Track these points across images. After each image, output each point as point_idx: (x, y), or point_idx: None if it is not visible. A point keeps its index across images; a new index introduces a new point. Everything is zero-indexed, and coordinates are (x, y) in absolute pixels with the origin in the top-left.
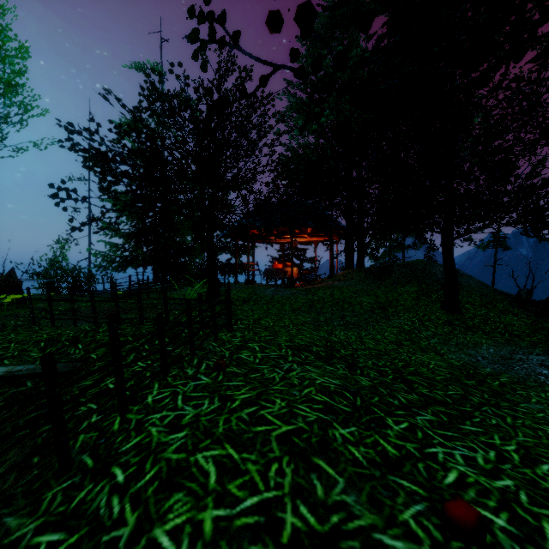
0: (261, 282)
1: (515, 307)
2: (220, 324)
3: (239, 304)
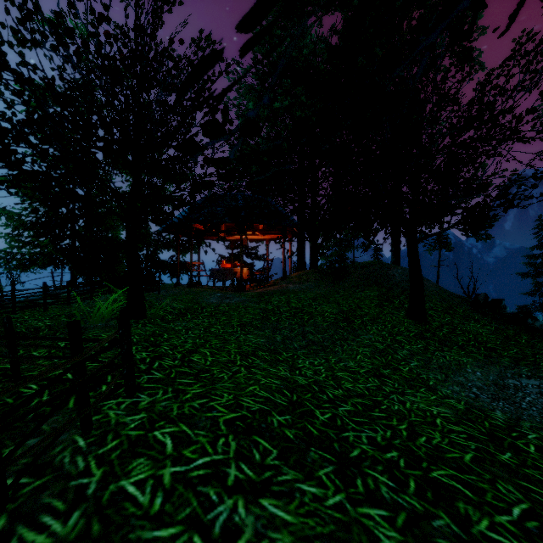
0: (207, 284)
1: (473, 312)
2: (102, 393)
3: (172, 318)
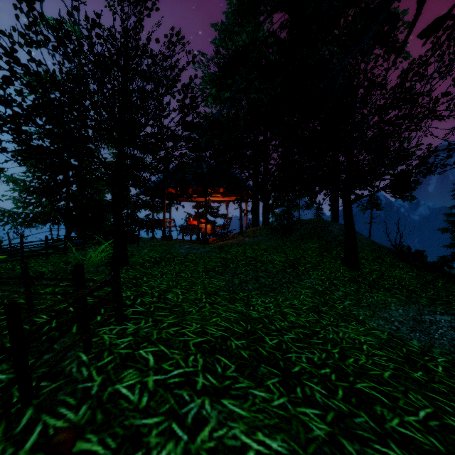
0: (177, 237)
1: (399, 261)
2: (99, 321)
3: (150, 265)
